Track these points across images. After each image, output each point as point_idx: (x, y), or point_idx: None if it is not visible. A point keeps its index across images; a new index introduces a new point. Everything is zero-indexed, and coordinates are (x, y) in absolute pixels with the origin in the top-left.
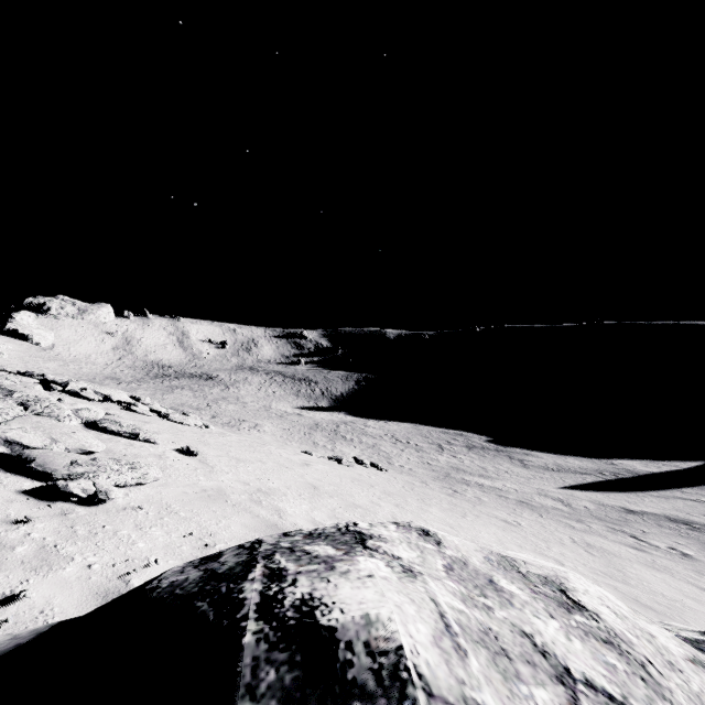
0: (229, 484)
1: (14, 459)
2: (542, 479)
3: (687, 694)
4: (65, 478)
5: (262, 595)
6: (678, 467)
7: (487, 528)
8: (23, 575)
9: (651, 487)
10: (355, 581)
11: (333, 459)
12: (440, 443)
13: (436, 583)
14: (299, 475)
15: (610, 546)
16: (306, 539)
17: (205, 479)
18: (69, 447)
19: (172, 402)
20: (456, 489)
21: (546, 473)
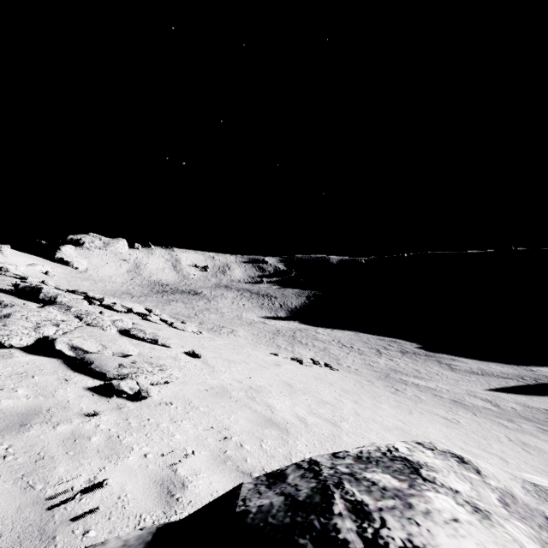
0: (228, 382)
1: (79, 362)
2: (469, 382)
3: None
4: (115, 378)
5: (362, 538)
6: None
7: (432, 424)
8: (100, 463)
9: None
10: (444, 525)
11: (295, 360)
12: (378, 348)
13: (510, 525)
14: (275, 374)
15: (544, 446)
16: (358, 463)
17: (210, 378)
18: (114, 351)
19: (170, 312)
20: (397, 388)
21: (472, 376)
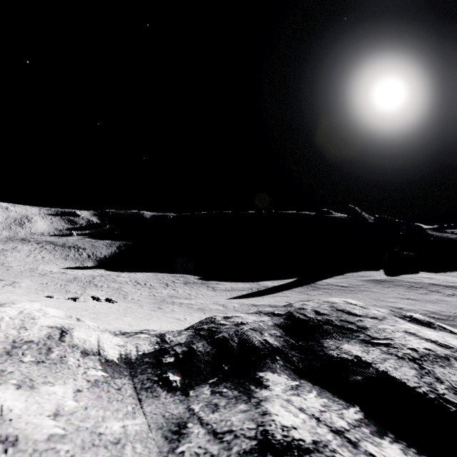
0: None
1: None
2: (220, 296)
3: (9, 336)
4: None
5: None
6: (286, 282)
7: (159, 323)
8: None
9: (270, 293)
10: None
11: (71, 299)
12: (167, 282)
13: None
14: None
15: None
16: None
17: None
18: None
19: None
20: (162, 307)
21: (224, 292)
